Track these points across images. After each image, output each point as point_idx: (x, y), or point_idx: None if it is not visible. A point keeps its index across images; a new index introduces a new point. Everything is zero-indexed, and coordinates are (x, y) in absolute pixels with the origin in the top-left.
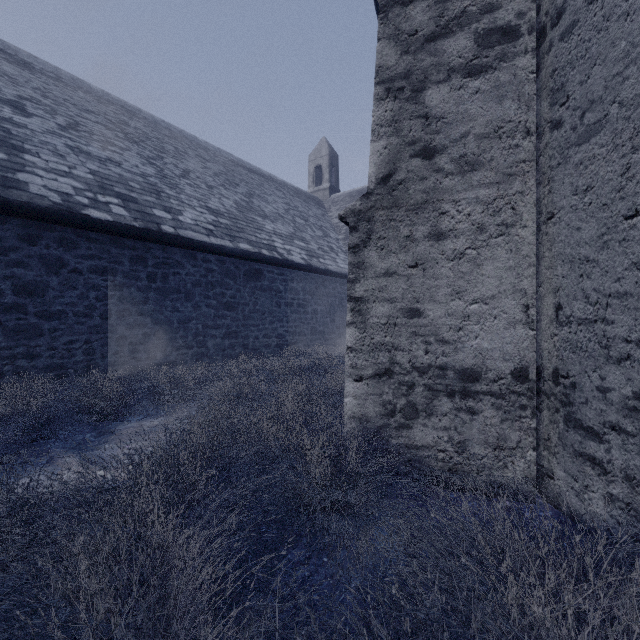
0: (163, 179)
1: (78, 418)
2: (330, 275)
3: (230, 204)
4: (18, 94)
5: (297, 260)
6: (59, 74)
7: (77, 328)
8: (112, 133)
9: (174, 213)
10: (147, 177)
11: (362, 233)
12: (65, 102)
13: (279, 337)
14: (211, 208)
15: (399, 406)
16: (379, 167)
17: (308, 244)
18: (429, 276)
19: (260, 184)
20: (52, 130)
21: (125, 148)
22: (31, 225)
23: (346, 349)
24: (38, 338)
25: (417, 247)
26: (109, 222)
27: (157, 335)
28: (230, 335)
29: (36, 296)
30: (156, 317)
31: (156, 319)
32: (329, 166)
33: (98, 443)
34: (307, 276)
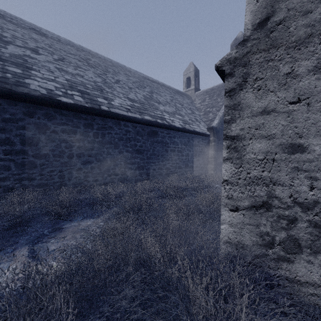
0: (105, 84)
1: (43, 218)
2: (196, 134)
3: (140, 96)
4: (36, 46)
5: (177, 125)
6: (59, 38)
7: (55, 163)
8: (81, 63)
9: (109, 100)
10: (96, 83)
11: (238, 77)
12: (60, 50)
13: (167, 169)
14: (130, 98)
15: (278, 239)
16: (255, 13)
17: (183, 117)
18: (315, 110)
19: (157, 87)
20: (49, 61)
21: (87, 69)
22: (30, 106)
23: (222, 182)
24: (34, 169)
25: (299, 82)
26: (71, 104)
27: (99, 167)
28: (139, 168)
29: (33, 145)
30: (98, 157)
31: (98, 159)
32: (194, 77)
33: (50, 237)
34: (183, 134)
